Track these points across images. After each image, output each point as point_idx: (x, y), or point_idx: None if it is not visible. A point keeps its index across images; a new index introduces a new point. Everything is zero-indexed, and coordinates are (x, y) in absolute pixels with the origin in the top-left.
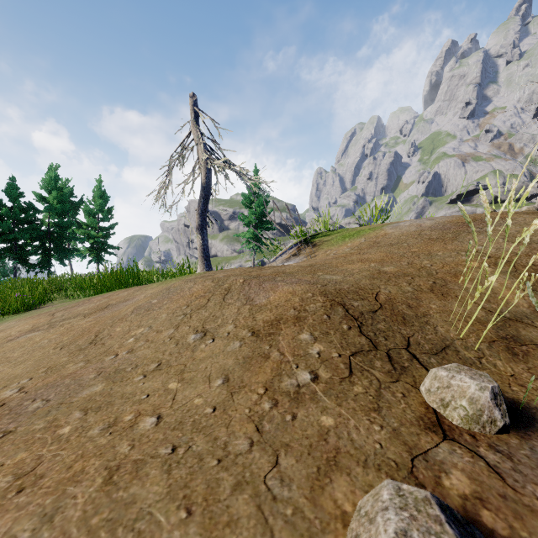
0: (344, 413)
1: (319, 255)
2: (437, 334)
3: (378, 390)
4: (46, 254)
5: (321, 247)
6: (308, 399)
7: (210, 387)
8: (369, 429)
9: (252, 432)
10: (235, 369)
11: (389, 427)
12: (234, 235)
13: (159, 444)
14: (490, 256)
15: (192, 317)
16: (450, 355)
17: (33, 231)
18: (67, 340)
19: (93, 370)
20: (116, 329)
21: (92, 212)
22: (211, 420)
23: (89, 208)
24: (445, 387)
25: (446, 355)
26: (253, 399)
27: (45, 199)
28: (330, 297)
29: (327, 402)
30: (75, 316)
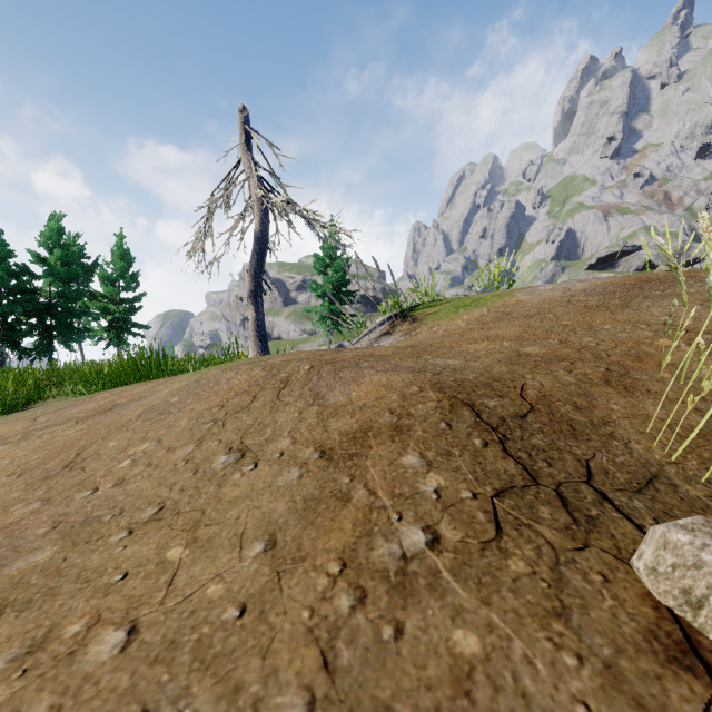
0: (497, 622)
1: (423, 332)
2: (633, 455)
3: (555, 568)
4: (46, 335)
5: (424, 322)
6: (425, 589)
7: (241, 557)
8: (555, 665)
9: (314, 671)
10: (289, 522)
11: (595, 658)
12: (303, 311)
13: (114, 705)
14: (687, 330)
15: (226, 425)
16: (664, 492)
17: (27, 304)
18: (35, 461)
19: (48, 518)
20: (109, 444)
21: (111, 278)
22: (233, 638)
23: (106, 273)
24: (689, 565)
25: (657, 492)
26: (318, 587)
27: (45, 260)
28: (449, 392)
29: (461, 595)
30: (64, 422)
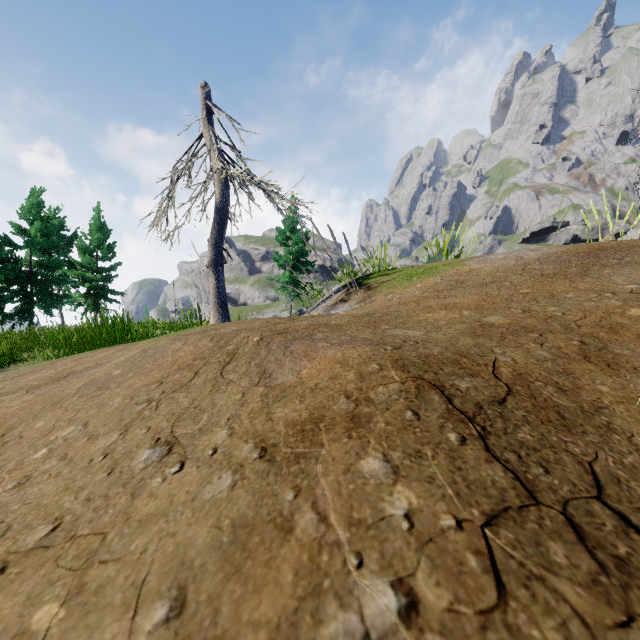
0: None
1: (377, 300)
2: None
3: None
4: (27, 301)
5: (379, 290)
6: None
7: (131, 631)
8: None
9: None
10: (208, 564)
11: None
12: (266, 279)
13: None
14: None
15: (160, 407)
16: None
17: (8, 272)
18: None
19: None
20: (35, 425)
21: (89, 249)
22: None
23: (84, 244)
24: None
25: None
26: None
27: (26, 232)
28: (414, 371)
29: None
30: (16, 390)
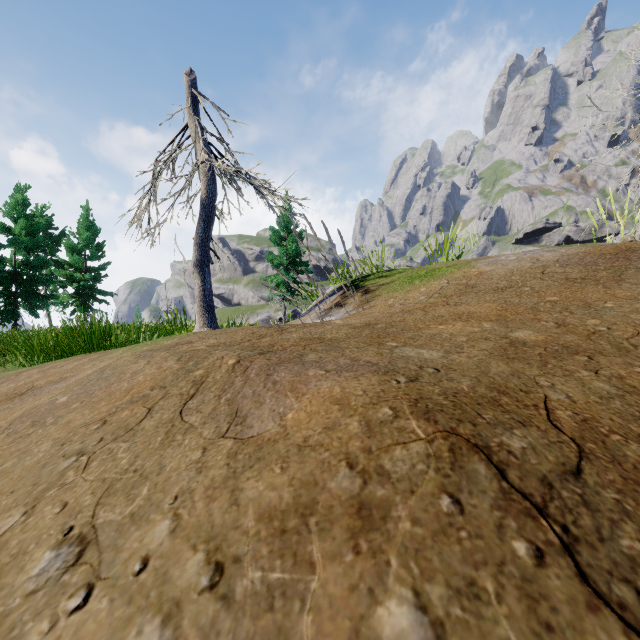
0: None
1: (377, 305)
2: None
3: None
4: (11, 301)
5: (377, 293)
6: None
7: None
8: None
9: None
10: None
11: None
12: (260, 279)
13: None
14: None
15: (90, 466)
16: None
17: None
18: None
19: None
20: None
21: (77, 248)
22: None
23: (72, 243)
24: None
25: None
26: None
27: (10, 230)
28: (443, 421)
29: None
30: None
